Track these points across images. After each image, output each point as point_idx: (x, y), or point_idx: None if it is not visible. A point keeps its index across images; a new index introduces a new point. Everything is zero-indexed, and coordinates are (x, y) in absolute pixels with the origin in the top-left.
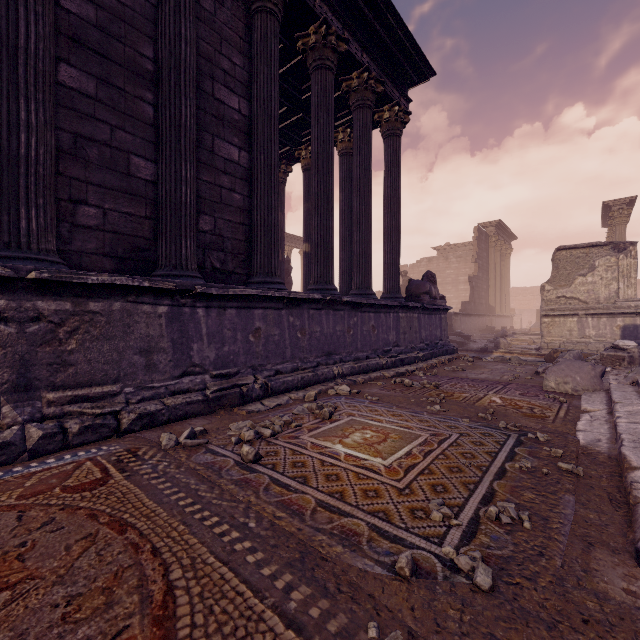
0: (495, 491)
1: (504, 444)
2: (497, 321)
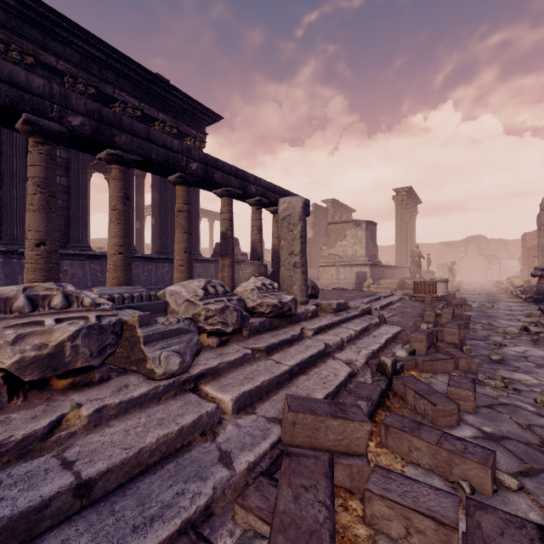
0: None
1: None
2: None
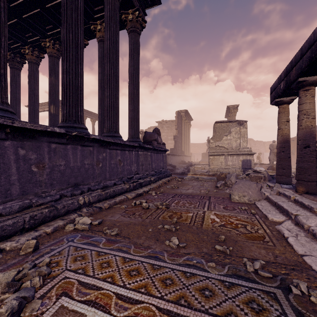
0: None
1: None
2: (185, 158)
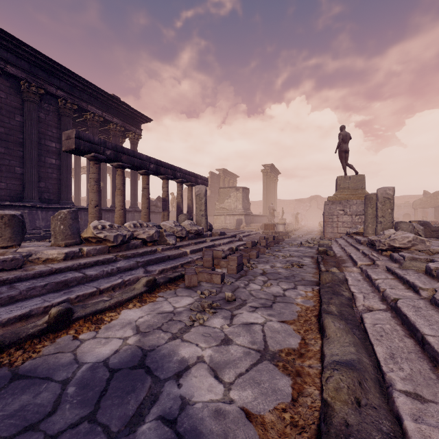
0: None
1: None
2: None
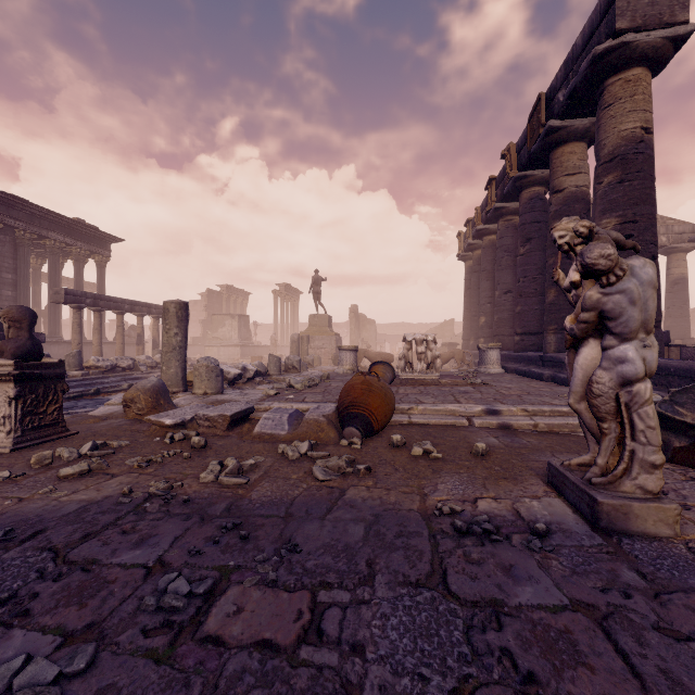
0: None
1: None
2: None
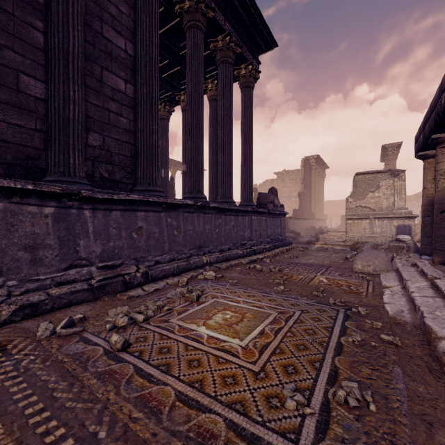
0: (338, 368)
1: (336, 319)
2: (316, 223)
